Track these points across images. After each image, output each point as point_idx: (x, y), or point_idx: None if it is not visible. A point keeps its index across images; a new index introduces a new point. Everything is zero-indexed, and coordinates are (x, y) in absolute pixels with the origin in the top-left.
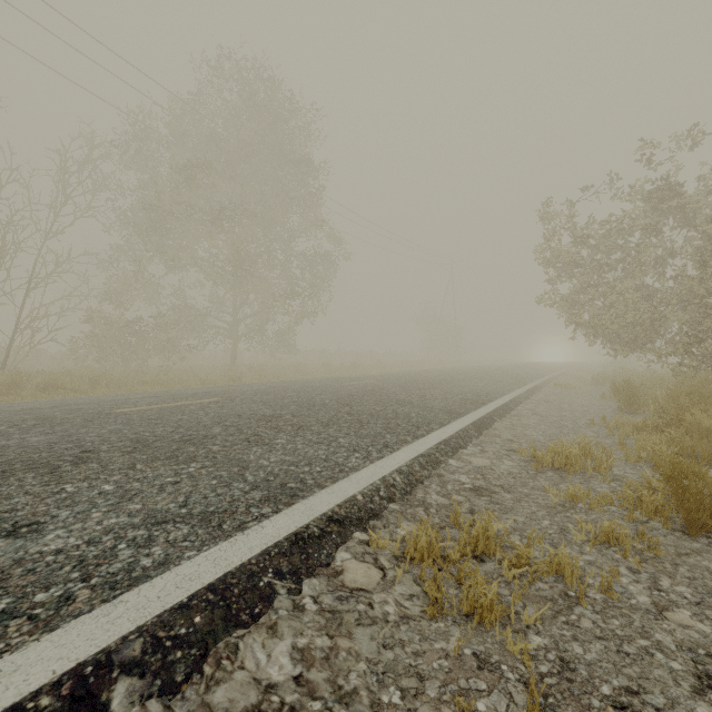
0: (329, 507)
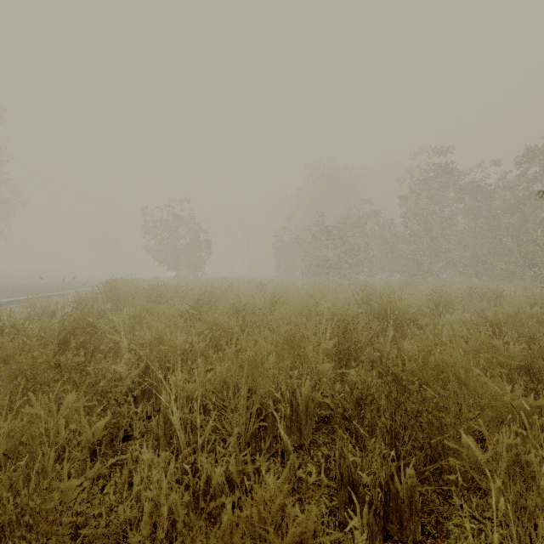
0: (59, 293)
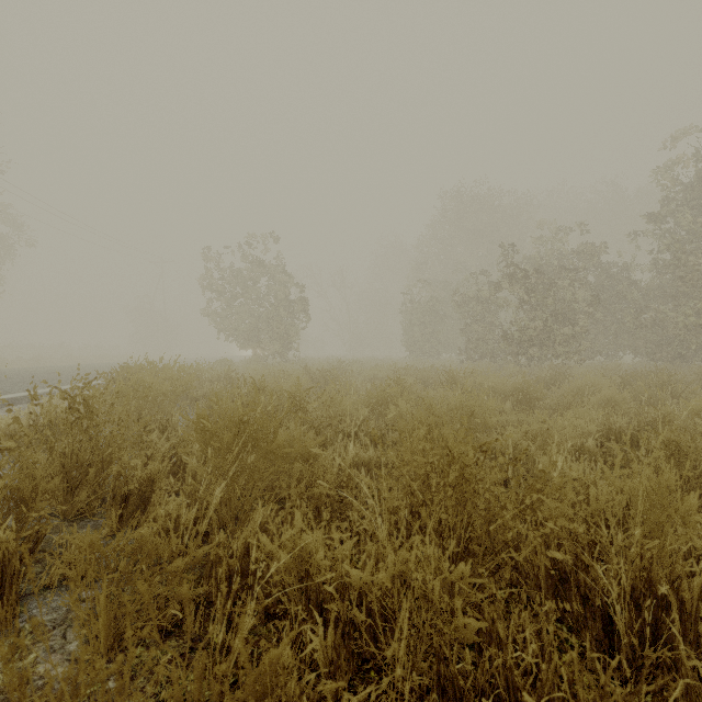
0: (25, 395)
